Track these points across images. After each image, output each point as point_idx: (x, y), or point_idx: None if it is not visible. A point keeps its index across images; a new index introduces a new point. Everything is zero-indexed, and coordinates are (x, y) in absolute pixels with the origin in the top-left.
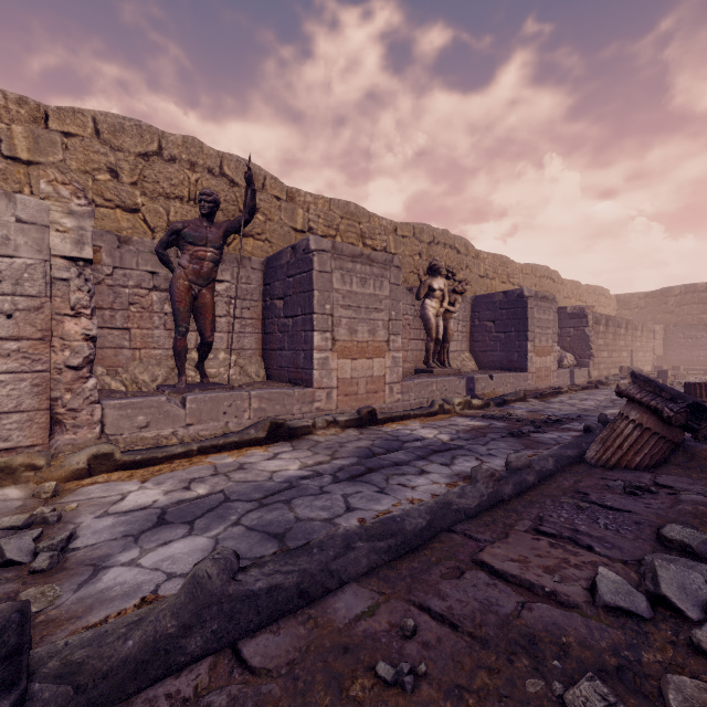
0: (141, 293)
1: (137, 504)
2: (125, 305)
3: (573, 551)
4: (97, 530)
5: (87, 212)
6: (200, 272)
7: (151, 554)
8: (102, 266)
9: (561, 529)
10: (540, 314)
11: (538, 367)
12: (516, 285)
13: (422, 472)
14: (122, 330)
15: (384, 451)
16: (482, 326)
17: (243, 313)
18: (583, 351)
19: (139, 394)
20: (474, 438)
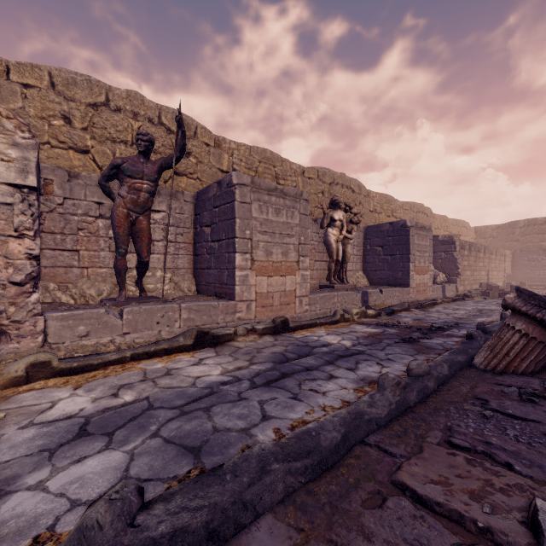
0: (89, 220)
1: (64, 412)
2: (74, 230)
3: (493, 470)
4: (15, 444)
5: (31, 145)
6: (137, 201)
7: (62, 473)
8: (54, 197)
9: (473, 442)
10: (419, 240)
11: (418, 283)
12: (398, 218)
13: (331, 377)
14: (71, 252)
15: (296, 356)
16: (372, 250)
17: (177, 238)
18: (452, 271)
19: (83, 307)
20: (372, 343)
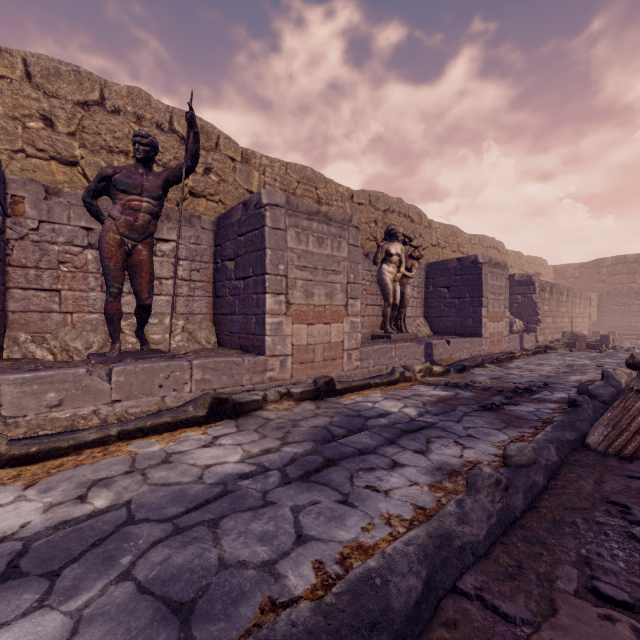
0: (74, 251)
1: None
2: (54, 264)
3: None
4: None
5: None
6: (134, 224)
7: None
8: (25, 219)
9: (634, 590)
10: (493, 280)
11: (491, 332)
12: (465, 254)
13: (394, 464)
14: (50, 292)
15: (345, 431)
16: (436, 292)
17: (192, 275)
18: (531, 317)
19: (59, 365)
20: (444, 411)
